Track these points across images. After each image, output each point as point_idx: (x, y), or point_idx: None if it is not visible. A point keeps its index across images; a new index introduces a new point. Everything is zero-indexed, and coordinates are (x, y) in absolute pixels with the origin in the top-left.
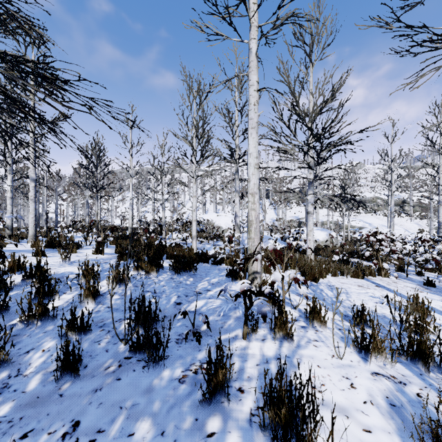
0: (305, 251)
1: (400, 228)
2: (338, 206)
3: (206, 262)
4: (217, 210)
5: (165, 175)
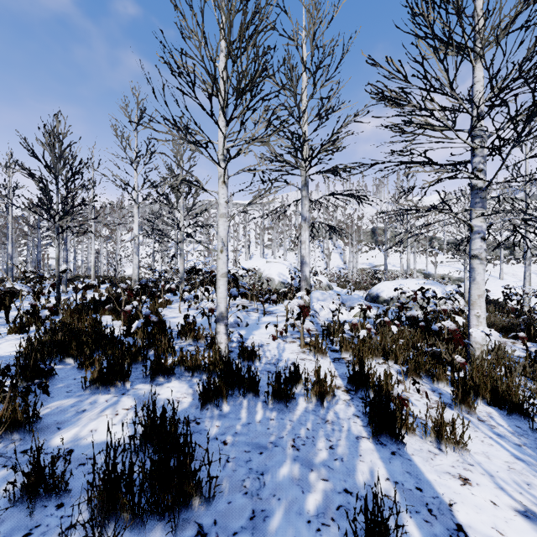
0: (438, 330)
1: (514, 280)
2: (424, 249)
3: (252, 395)
4: (264, 255)
5: (185, 197)
